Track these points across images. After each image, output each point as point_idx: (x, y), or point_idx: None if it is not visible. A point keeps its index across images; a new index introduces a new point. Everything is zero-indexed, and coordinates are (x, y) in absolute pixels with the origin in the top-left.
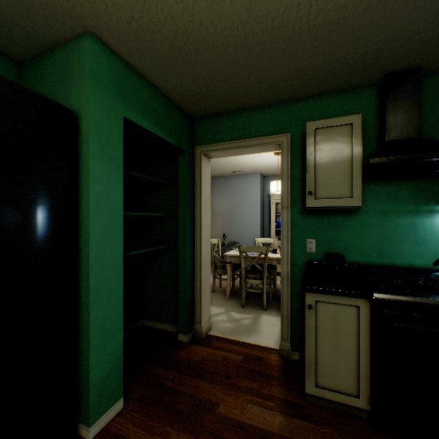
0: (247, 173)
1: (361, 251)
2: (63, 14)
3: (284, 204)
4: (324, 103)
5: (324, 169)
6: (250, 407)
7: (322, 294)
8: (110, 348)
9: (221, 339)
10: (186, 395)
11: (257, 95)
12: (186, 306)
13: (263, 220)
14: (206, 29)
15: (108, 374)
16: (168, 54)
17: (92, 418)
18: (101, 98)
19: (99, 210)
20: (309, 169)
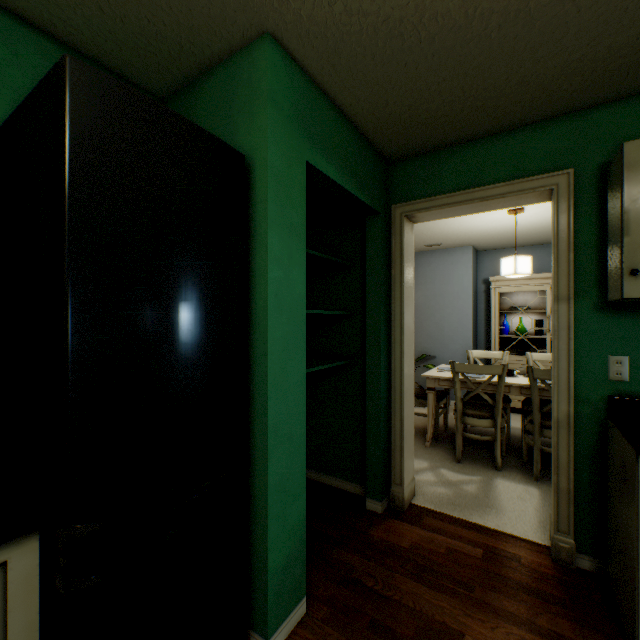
0: (449, 247)
1: None
2: (235, 8)
3: (560, 293)
4: None
5: None
6: None
7: None
8: (291, 520)
9: (436, 514)
10: (401, 607)
11: (513, 108)
12: (380, 456)
13: (475, 321)
14: None
15: (288, 560)
16: (379, 52)
17: (270, 626)
18: (280, 133)
19: (277, 307)
20: (629, 229)
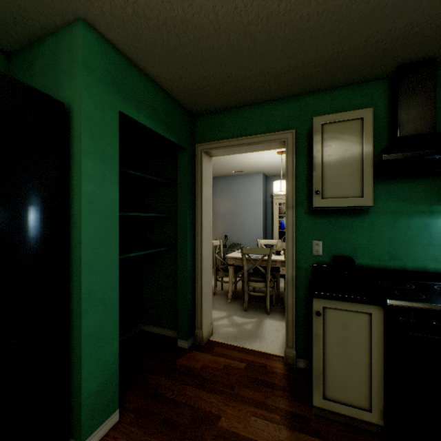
0: (249, 173)
1: (371, 253)
2: None
3: (289, 204)
4: (332, 98)
5: (332, 167)
6: (253, 420)
7: (330, 300)
8: (104, 358)
9: (223, 345)
10: (185, 406)
11: (261, 89)
12: (187, 310)
13: (265, 221)
14: (206, 14)
15: (101, 386)
16: (166, 44)
17: (84, 433)
18: (94, 90)
19: (92, 210)
20: (316, 167)
